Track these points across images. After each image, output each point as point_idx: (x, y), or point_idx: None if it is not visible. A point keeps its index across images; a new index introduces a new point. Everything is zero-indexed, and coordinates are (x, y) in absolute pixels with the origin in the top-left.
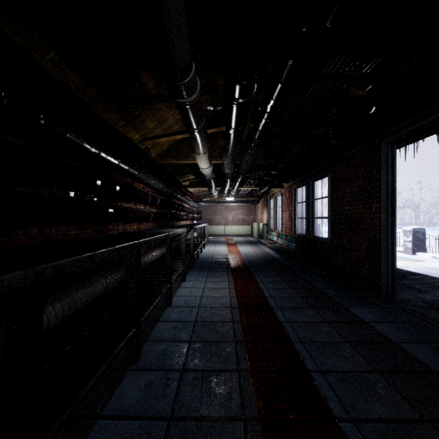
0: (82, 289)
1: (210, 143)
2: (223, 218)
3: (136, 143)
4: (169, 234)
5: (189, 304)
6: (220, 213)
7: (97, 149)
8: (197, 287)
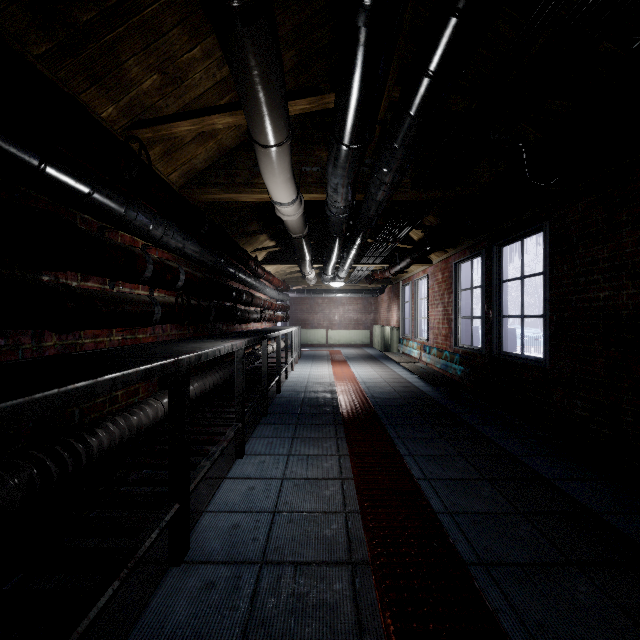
0: None
1: (298, 156)
2: (324, 318)
3: (115, 133)
4: (176, 361)
5: (237, 547)
6: (320, 310)
7: None
8: (266, 477)
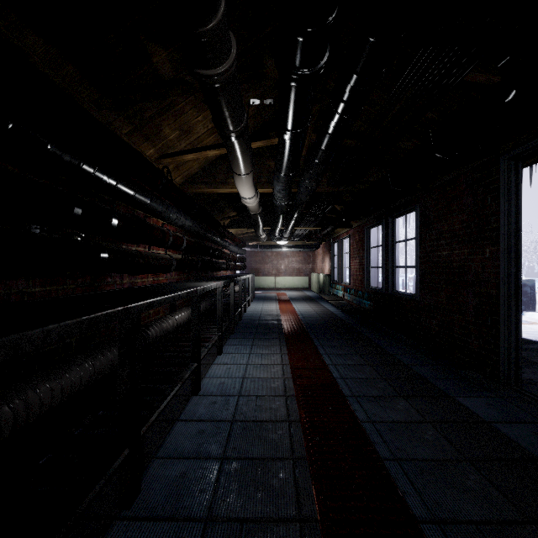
0: (47, 381)
1: (255, 165)
2: (273, 267)
3: (152, 162)
4: (196, 290)
5: (225, 390)
6: (270, 261)
7: (74, 158)
8: (237, 363)
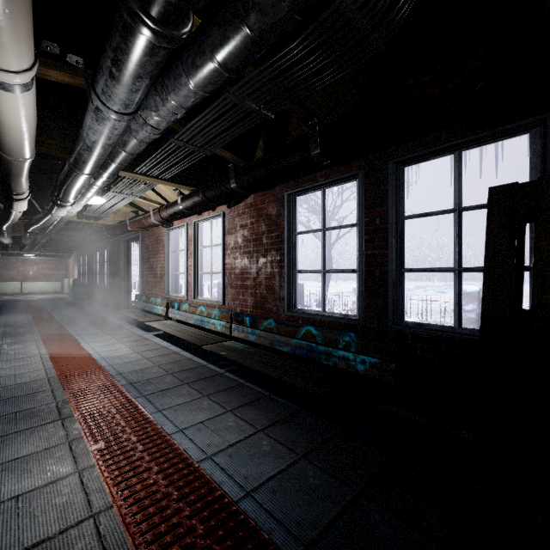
0: None
1: None
2: (19, 273)
3: None
4: None
5: None
6: (14, 267)
7: None
8: None
